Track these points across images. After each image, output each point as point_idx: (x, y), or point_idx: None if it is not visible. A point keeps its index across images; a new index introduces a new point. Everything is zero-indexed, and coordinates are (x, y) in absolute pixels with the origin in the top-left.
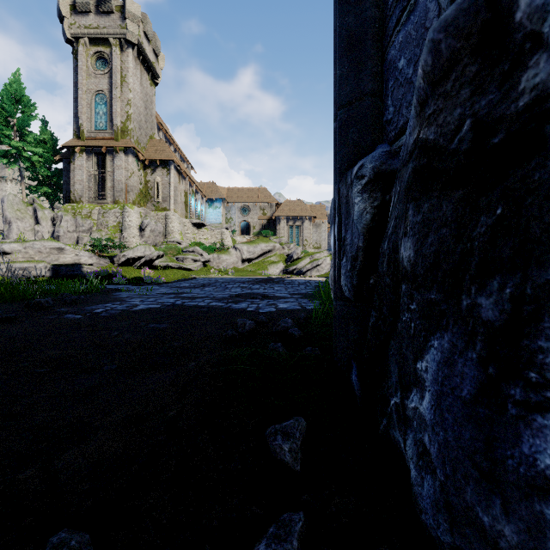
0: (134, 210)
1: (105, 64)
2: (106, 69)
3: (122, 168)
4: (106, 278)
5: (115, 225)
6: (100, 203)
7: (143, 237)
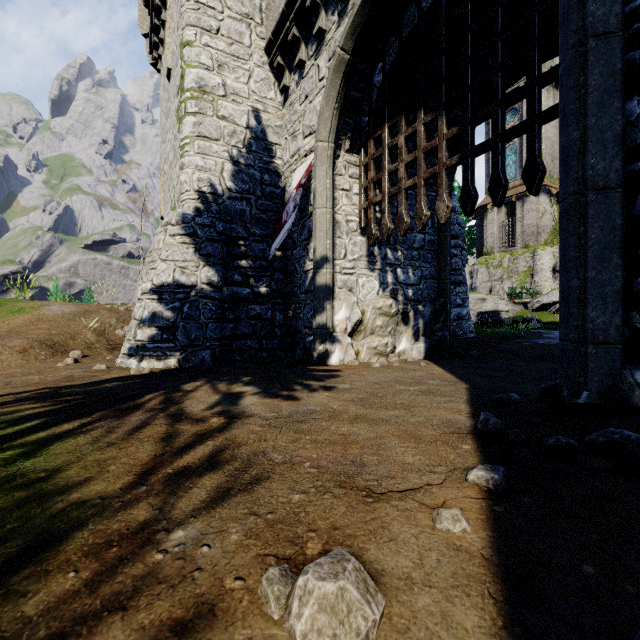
0: (546, 251)
1: (514, 113)
2: (515, 118)
3: (532, 211)
4: (522, 323)
5: (525, 270)
6: (510, 250)
7: (556, 279)
